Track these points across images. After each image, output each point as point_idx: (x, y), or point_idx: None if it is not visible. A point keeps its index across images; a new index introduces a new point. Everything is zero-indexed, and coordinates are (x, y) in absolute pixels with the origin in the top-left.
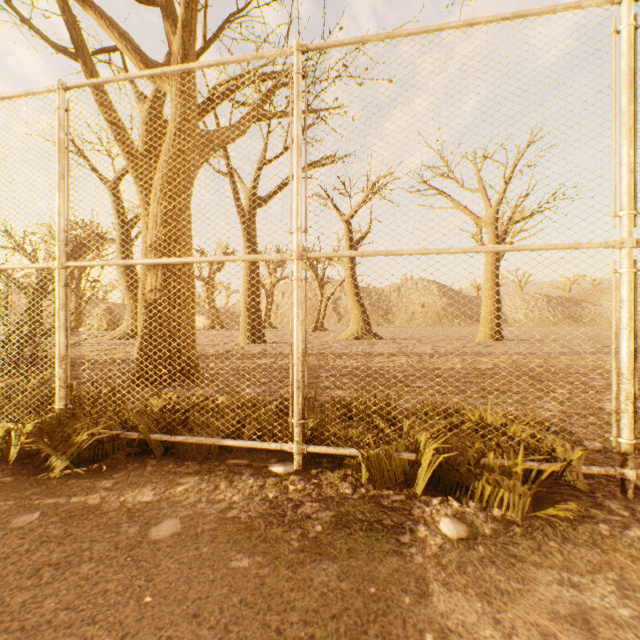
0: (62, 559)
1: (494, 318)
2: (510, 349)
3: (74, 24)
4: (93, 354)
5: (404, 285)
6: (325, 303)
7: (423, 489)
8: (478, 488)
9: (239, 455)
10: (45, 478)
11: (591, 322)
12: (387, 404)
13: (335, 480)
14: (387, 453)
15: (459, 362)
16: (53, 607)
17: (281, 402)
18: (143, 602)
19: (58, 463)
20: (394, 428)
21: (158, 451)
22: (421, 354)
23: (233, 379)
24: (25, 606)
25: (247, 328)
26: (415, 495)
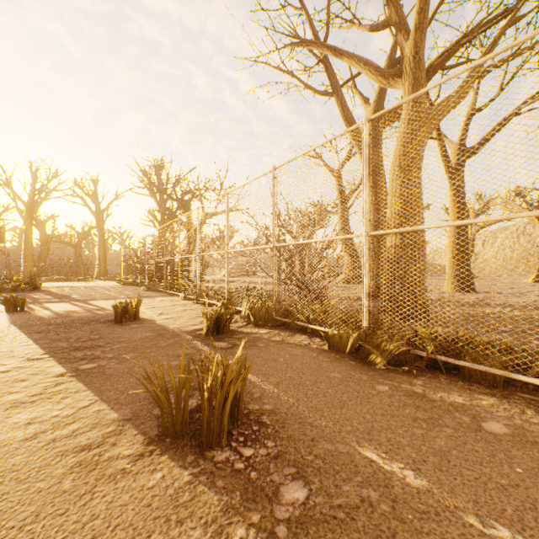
0: (425, 419)
1: None
2: None
3: (332, 73)
4: (387, 292)
5: None
6: None
7: None
8: None
9: (527, 391)
10: (372, 367)
11: None
12: None
13: None
14: None
15: None
16: (443, 444)
17: None
18: (515, 470)
19: (377, 360)
20: None
21: (442, 369)
22: None
23: (523, 322)
24: (424, 436)
25: (453, 277)
26: None
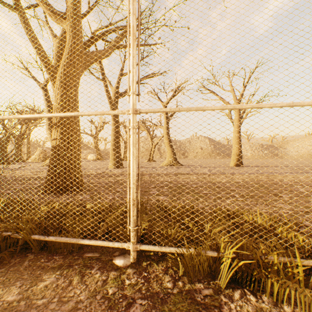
0: None
1: (238, 155)
2: (248, 171)
3: None
4: None
5: (192, 139)
6: (154, 147)
7: (224, 281)
8: (268, 284)
9: (94, 249)
10: None
11: (282, 157)
12: (191, 209)
13: (159, 273)
14: (197, 253)
15: (224, 178)
16: None
17: (125, 207)
18: None
19: None
20: (201, 233)
21: (37, 247)
22: (203, 174)
23: (88, 197)
24: None
25: (113, 160)
26: (220, 289)
